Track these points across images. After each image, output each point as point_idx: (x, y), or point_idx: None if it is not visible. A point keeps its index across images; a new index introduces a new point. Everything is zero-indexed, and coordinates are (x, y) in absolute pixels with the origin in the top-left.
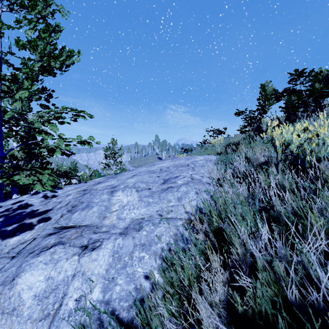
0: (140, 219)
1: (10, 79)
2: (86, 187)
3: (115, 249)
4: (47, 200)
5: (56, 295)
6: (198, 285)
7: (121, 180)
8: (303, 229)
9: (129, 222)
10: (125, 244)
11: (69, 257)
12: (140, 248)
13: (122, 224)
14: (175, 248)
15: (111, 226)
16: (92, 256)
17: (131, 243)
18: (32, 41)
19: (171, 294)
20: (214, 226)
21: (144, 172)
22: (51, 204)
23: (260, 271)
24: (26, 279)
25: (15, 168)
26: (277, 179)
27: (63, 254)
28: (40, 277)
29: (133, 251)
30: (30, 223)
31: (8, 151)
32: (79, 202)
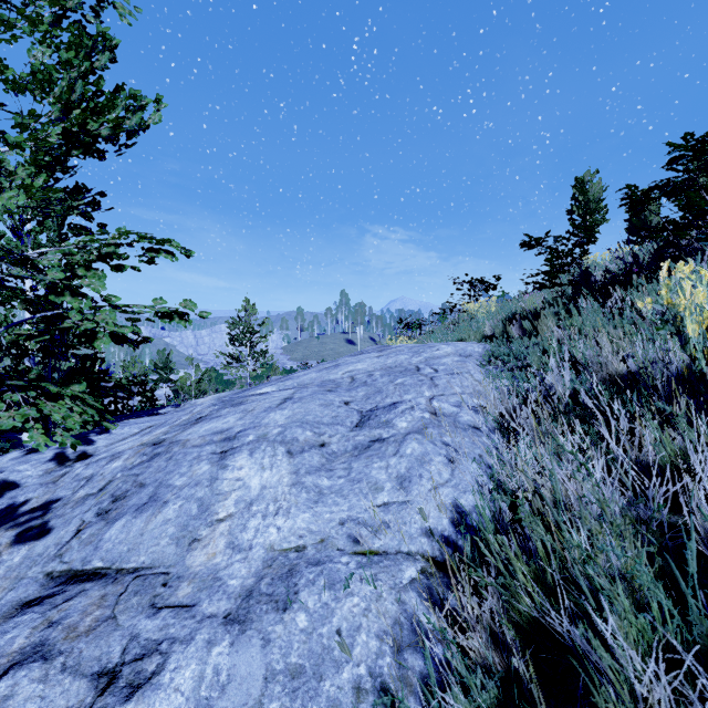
0: (292, 550)
1: None
2: (164, 434)
3: (202, 692)
4: (61, 468)
5: None
6: None
7: (253, 413)
8: None
9: (260, 562)
10: (236, 673)
11: None
12: (285, 688)
13: (238, 573)
14: None
15: (207, 578)
16: None
17: (256, 666)
18: (38, 69)
19: None
20: (523, 606)
21: (312, 388)
22: (66, 483)
23: None
24: None
25: None
26: None
27: None
28: None
29: (263, 702)
30: None
31: None
32: (135, 485)
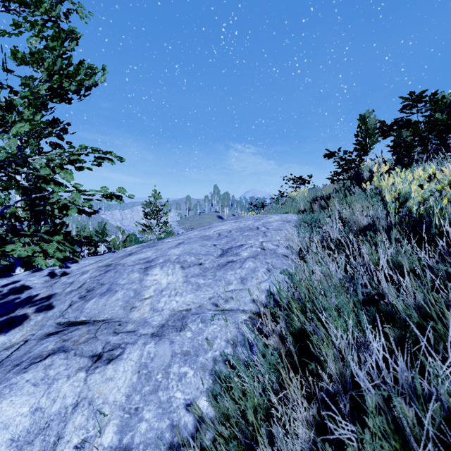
0: (184, 310)
1: (2, 106)
2: (111, 261)
3: (143, 360)
4: (53, 279)
5: (45, 439)
6: (268, 420)
7: (161, 250)
8: (436, 338)
9: (167, 315)
10: (158, 353)
11: (71, 373)
12: (181, 359)
13: (156, 320)
14: (234, 361)
15: (141, 322)
16: (107, 372)
17: (167, 351)
18: (36, 52)
19: (226, 437)
20: (294, 325)
21: (195, 238)
22: (58, 286)
23: (370, 414)
24: (1, 411)
25: (12, 233)
26: (389, 253)
27: (63, 368)
28: (24, 409)
29: (171, 364)
30: (24, 316)
31: (3, 209)
32: (98, 284)
